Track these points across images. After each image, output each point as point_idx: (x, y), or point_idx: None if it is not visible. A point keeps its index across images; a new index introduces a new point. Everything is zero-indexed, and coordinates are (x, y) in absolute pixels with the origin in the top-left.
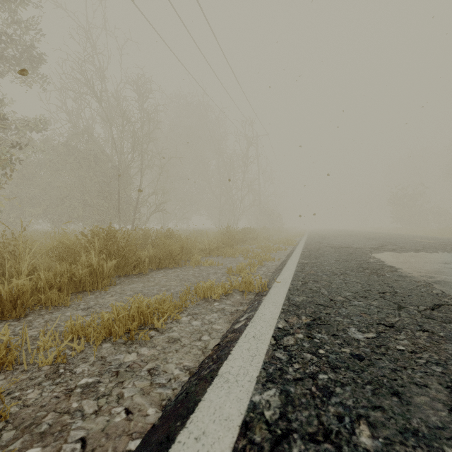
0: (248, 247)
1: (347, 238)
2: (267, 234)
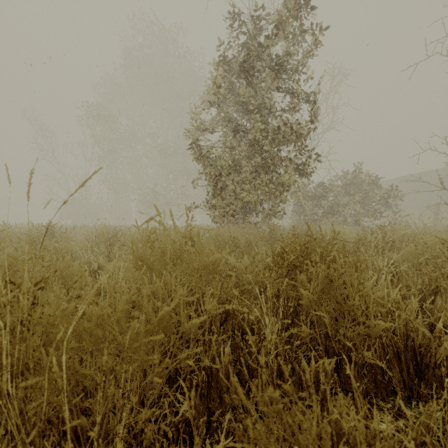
0: None
1: None
2: None
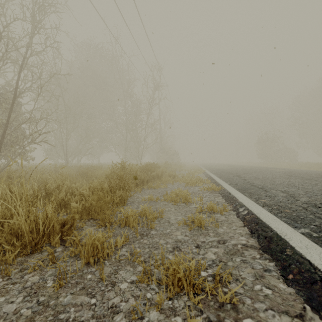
0: (152, 198)
1: (266, 176)
2: (169, 169)
